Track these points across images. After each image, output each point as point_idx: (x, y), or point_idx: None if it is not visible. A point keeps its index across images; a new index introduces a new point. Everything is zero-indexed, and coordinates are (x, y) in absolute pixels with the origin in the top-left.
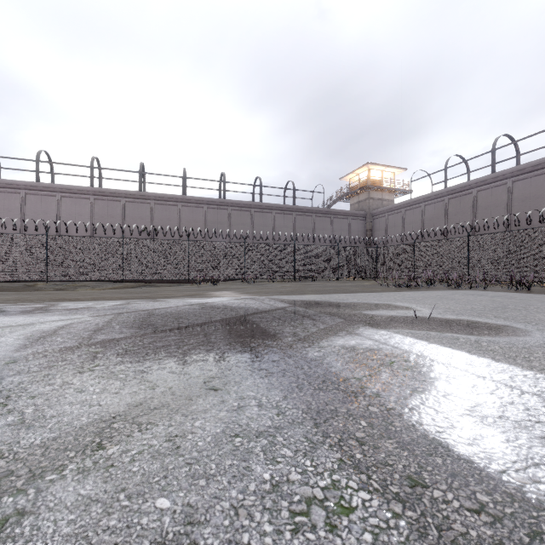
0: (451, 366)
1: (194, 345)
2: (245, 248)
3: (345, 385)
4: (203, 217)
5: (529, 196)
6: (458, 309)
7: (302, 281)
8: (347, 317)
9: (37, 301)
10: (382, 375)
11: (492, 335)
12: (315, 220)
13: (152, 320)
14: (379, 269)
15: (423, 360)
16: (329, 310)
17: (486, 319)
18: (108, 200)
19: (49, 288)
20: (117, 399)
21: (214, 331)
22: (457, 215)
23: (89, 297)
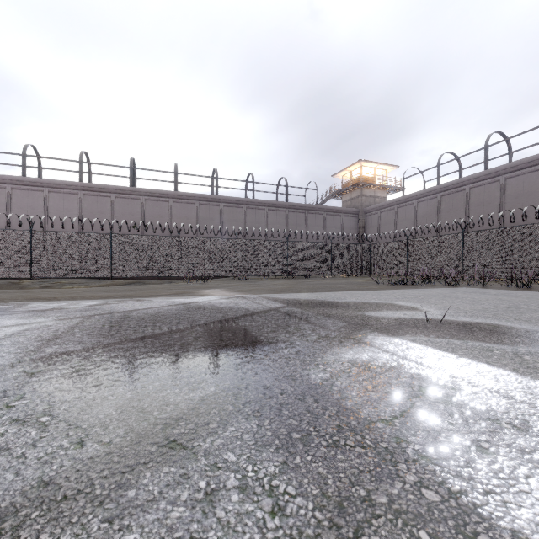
0: (507, 396)
1: (164, 361)
2: (237, 244)
3: (371, 436)
4: (195, 213)
5: (522, 193)
6: (469, 309)
7: (295, 278)
8: (350, 319)
9: (7, 301)
10: (420, 415)
11: (529, 345)
12: (308, 216)
13: (124, 325)
14: (374, 266)
15: (464, 385)
16: (328, 311)
17: (507, 322)
18: (97, 196)
19: (35, 285)
20: (11, 475)
21: (193, 340)
22: (450, 211)
23: (68, 296)
